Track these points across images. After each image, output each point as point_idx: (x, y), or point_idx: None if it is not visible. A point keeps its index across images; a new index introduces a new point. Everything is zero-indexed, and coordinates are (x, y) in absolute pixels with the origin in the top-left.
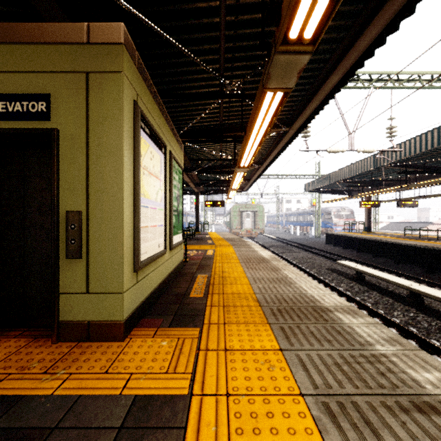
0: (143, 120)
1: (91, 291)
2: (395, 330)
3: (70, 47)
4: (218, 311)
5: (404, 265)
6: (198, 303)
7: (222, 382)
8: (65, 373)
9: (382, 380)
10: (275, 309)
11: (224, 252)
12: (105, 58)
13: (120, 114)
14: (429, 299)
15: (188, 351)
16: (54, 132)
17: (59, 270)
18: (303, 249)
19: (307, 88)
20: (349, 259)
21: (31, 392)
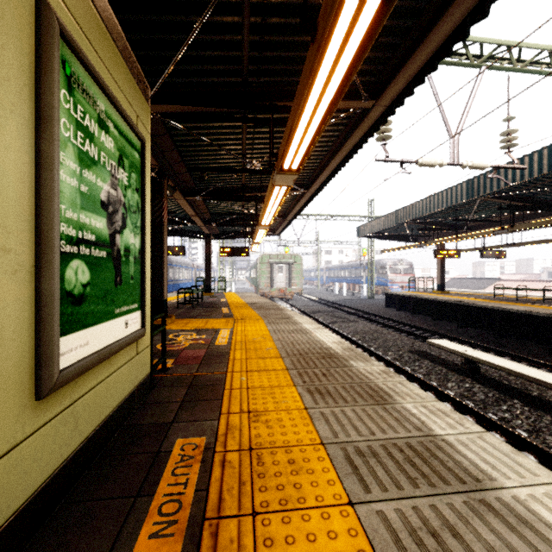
0: None
1: None
2: None
3: None
4: None
5: (510, 341)
6: None
7: None
8: None
9: None
10: None
11: (251, 335)
12: None
13: None
14: None
15: None
16: None
17: None
18: (359, 315)
19: None
20: (429, 331)
21: None
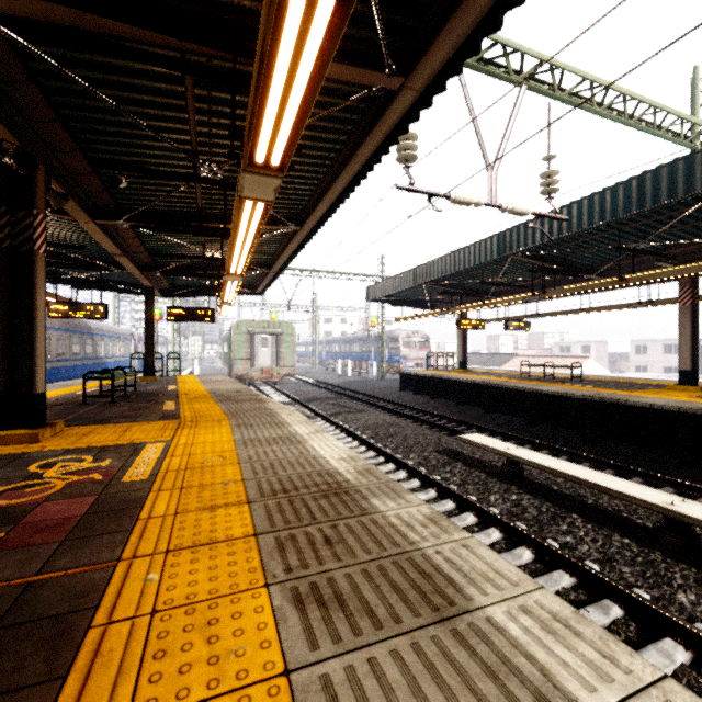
0: None
1: None
2: None
3: None
4: None
5: (543, 428)
6: None
7: None
8: None
9: None
10: None
11: (201, 454)
12: None
13: None
14: None
15: None
16: None
17: None
18: (369, 402)
19: None
20: (454, 421)
21: None
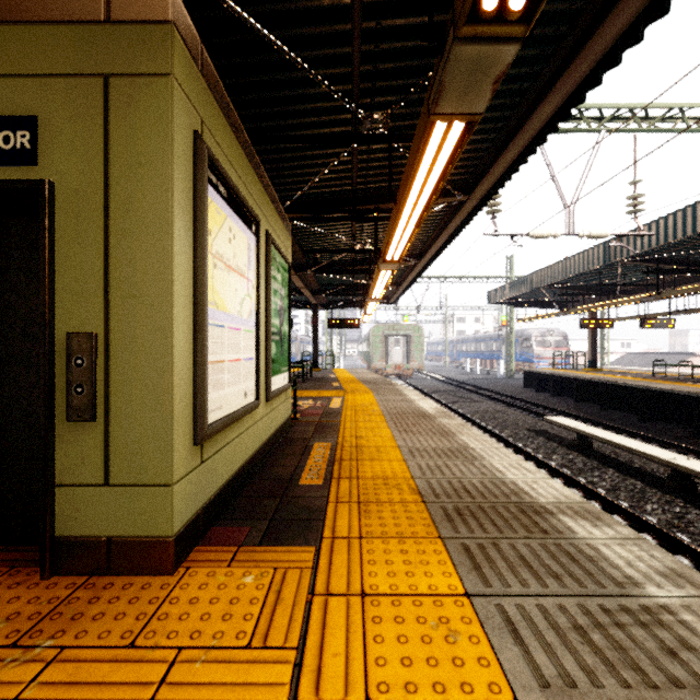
0: (214, 169)
1: (113, 482)
2: (651, 537)
3: (75, 30)
4: (348, 513)
5: (655, 424)
6: (313, 496)
7: (357, 669)
8: (53, 647)
9: (673, 666)
10: (450, 509)
11: (360, 402)
12: (138, 49)
13: (166, 153)
14: None
15: (292, 596)
16: (45, 187)
17: (55, 442)
18: (487, 396)
19: (500, 127)
20: (563, 413)
21: None
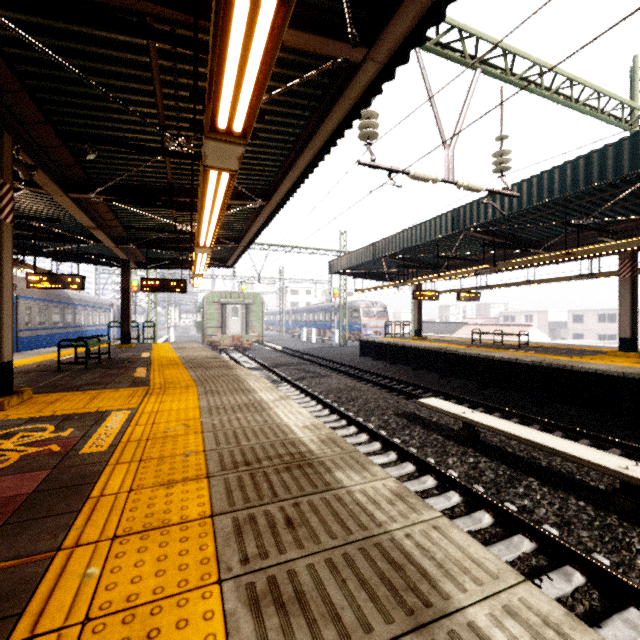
0: None
1: None
2: None
3: None
4: None
5: (494, 391)
6: None
7: None
8: None
9: None
10: None
11: (165, 423)
12: None
13: None
14: None
15: None
16: None
17: None
18: (332, 368)
19: None
20: (412, 385)
21: None
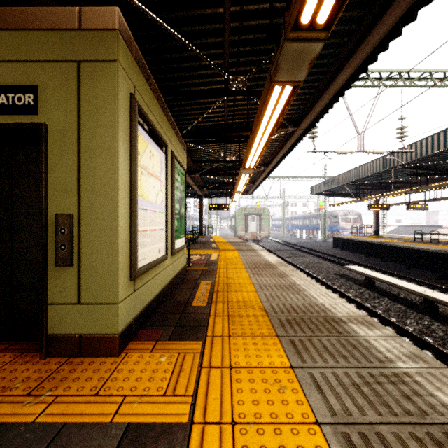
0: (141, 115)
1: (83, 302)
2: (408, 339)
3: (60, 34)
4: (222, 322)
5: (415, 270)
6: (200, 312)
7: (227, 406)
8: (51, 395)
9: (408, 404)
10: (283, 320)
11: (229, 257)
12: (98, 45)
13: (114, 107)
14: (443, 306)
15: (189, 368)
16: (42, 127)
17: (48, 278)
18: (310, 253)
19: (316, 85)
20: (358, 264)
21: (10, 419)
